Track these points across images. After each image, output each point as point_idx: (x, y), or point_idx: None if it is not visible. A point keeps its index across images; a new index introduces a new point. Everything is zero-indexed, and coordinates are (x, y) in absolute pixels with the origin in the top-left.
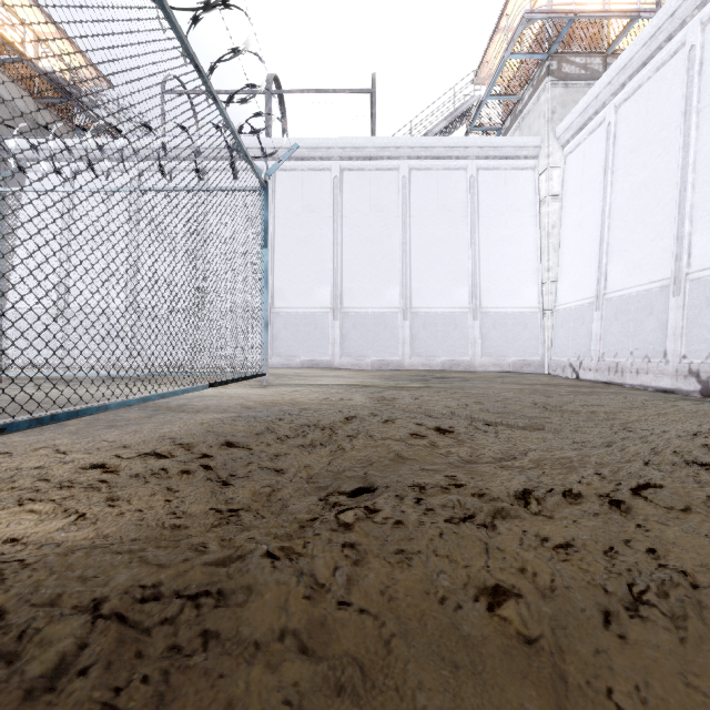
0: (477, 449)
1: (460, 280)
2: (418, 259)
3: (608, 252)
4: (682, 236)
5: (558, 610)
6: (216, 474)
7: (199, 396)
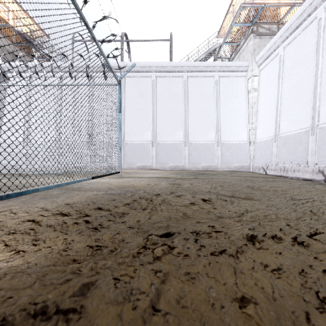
0: (223, 210)
1: (211, 128)
2: (192, 118)
3: (280, 115)
4: (315, 107)
5: (279, 312)
6: (92, 224)
7: (88, 183)
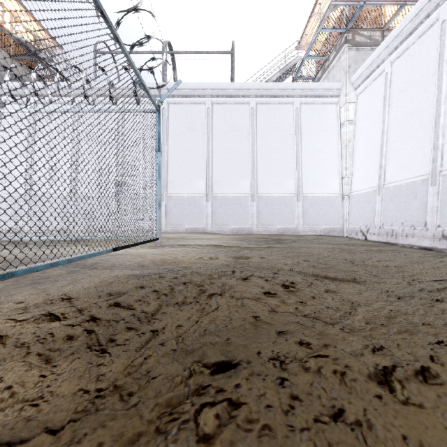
0: (317, 305)
1: (289, 175)
2: (262, 161)
3: (386, 157)
4: (437, 146)
5: None
6: (98, 336)
7: (110, 255)
